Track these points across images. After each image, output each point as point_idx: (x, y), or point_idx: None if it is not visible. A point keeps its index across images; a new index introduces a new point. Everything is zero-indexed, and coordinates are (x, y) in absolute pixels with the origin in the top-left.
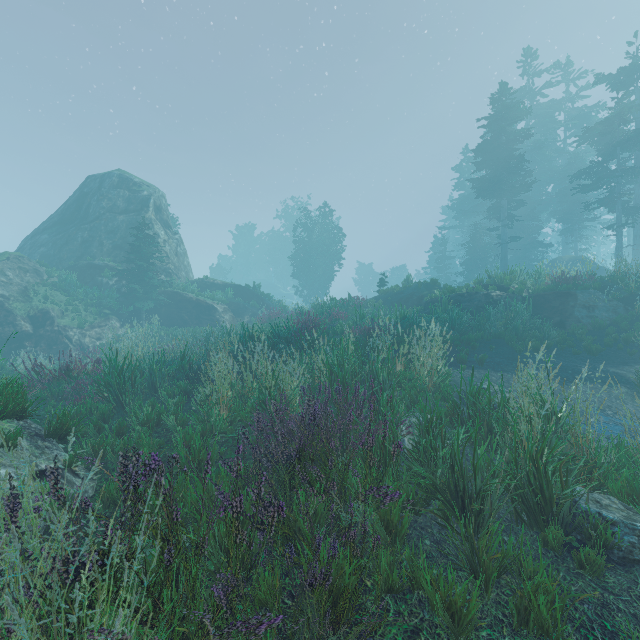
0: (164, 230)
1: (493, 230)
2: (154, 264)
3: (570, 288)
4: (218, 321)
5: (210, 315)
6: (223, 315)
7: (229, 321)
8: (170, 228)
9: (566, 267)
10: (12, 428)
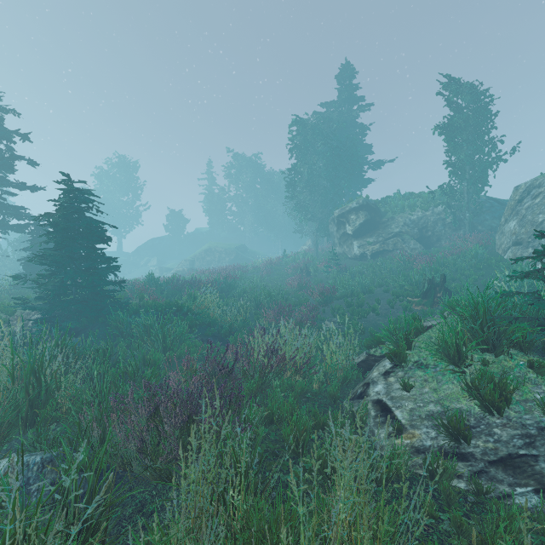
0: None
1: None
2: None
3: None
4: None
5: None
6: None
7: None
8: None
9: None
10: (465, 406)
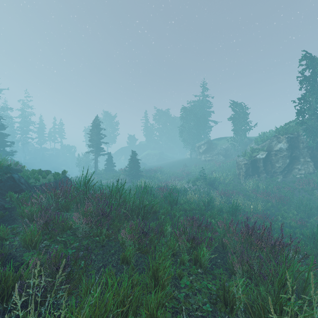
0: None
1: None
2: None
3: None
4: None
5: None
6: None
7: None
8: None
9: None
10: (192, 186)
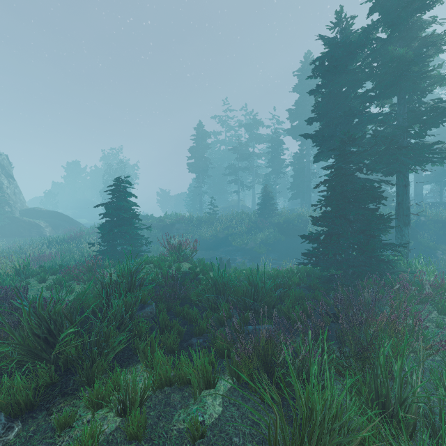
0: (7, 180)
1: (197, 187)
2: (1, 203)
3: (175, 222)
4: (42, 232)
5: (37, 229)
6: (45, 229)
7: (49, 232)
8: (11, 178)
9: (231, 205)
10: None
